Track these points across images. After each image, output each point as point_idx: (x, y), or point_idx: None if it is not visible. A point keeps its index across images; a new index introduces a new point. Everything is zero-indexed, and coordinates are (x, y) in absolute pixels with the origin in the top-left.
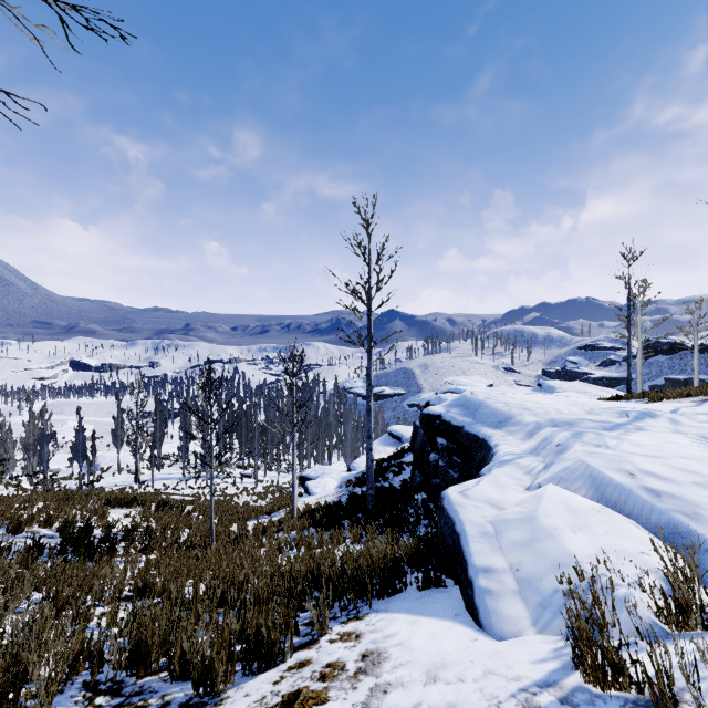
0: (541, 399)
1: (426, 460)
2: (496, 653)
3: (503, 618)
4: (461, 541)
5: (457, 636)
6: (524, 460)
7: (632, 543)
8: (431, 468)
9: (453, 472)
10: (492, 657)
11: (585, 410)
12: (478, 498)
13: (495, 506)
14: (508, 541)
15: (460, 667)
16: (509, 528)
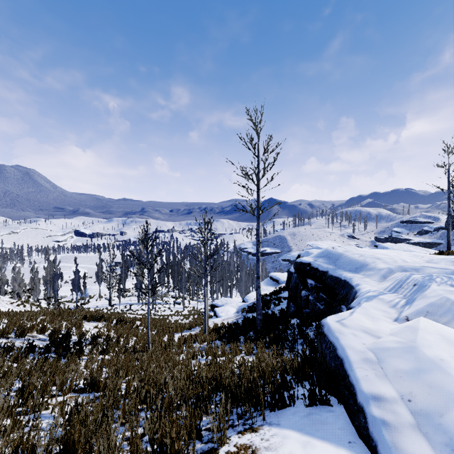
0: (387, 252)
1: (299, 296)
2: None
3: None
4: (345, 366)
5: None
6: (387, 296)
7: None
8: (303, 301)
9: (319, 305)
10: None
11: (425, 260)
12: (354, 327)
13: (371, 334)
14: (392, 369)
15: None
16: (391, 356)
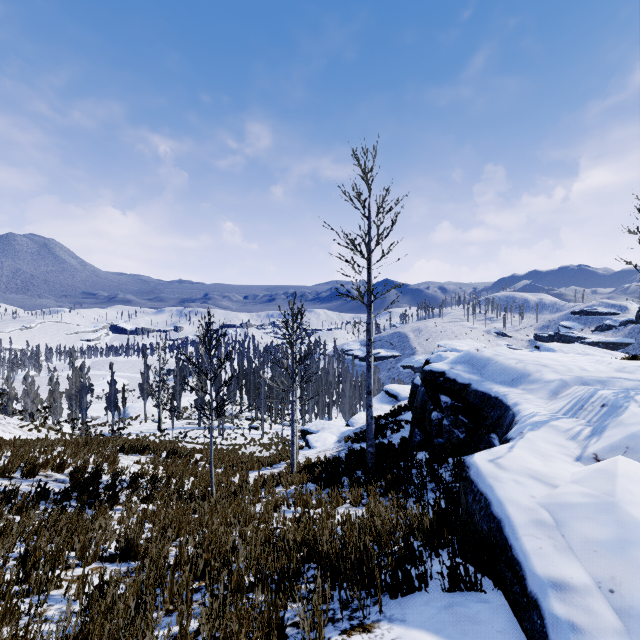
0: (556, 357)
1: (427, 419)
2: None
3: None
4: (505, 531)
5: None
6: (563, 423)
7: None
8: (434, 427)
9: (458, 432)
10: None
11: (613, 369)
12: (516, 469)
13: (542, 481)
14: (580, 538)
15: None
16: (576, 517)
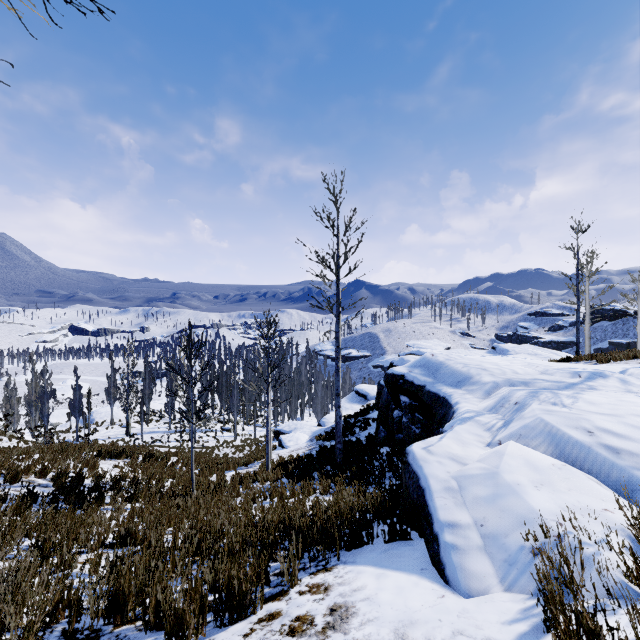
0: (497, 361)
1: (390, 417)
2: (464, 611)
3: (470, 575)
4: (426, 496)
5: (424, 592)
6: (484, 418)
7: (594, 500)
8: (395, 424)
9: (415, 428)
10: (460, 616)
11: (539, 371)
12: (441, 454)
13: (457, 461)
14: (472, 496)
15: (428, 626)
16: (472, 483)
